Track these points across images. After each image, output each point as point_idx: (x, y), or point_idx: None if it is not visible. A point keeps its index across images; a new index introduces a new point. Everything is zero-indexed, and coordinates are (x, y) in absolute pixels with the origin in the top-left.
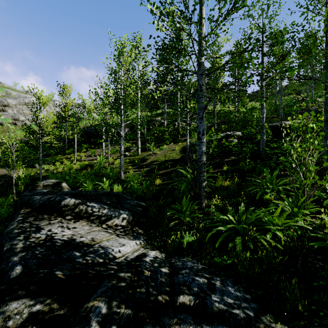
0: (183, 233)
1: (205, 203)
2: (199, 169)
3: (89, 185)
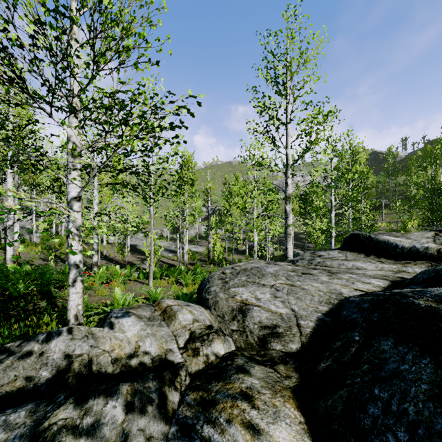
0: None
1: None
2: None
3: None
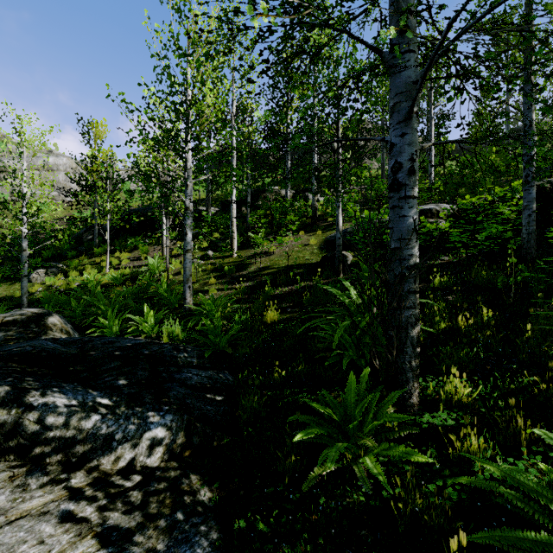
0: (357, 530)
1: (417, 394)
2: (402, 284)
3: (114, 321)
